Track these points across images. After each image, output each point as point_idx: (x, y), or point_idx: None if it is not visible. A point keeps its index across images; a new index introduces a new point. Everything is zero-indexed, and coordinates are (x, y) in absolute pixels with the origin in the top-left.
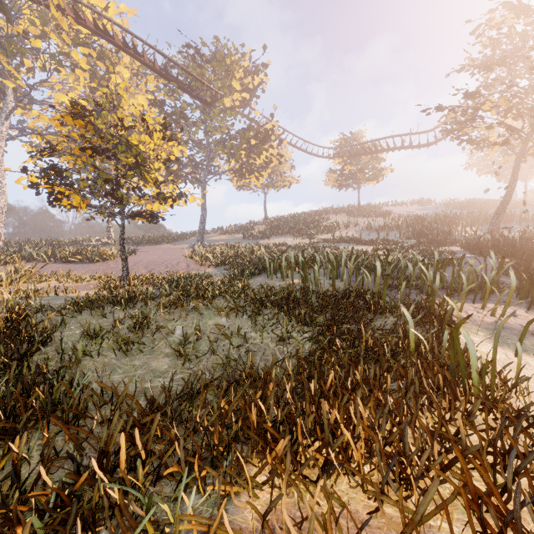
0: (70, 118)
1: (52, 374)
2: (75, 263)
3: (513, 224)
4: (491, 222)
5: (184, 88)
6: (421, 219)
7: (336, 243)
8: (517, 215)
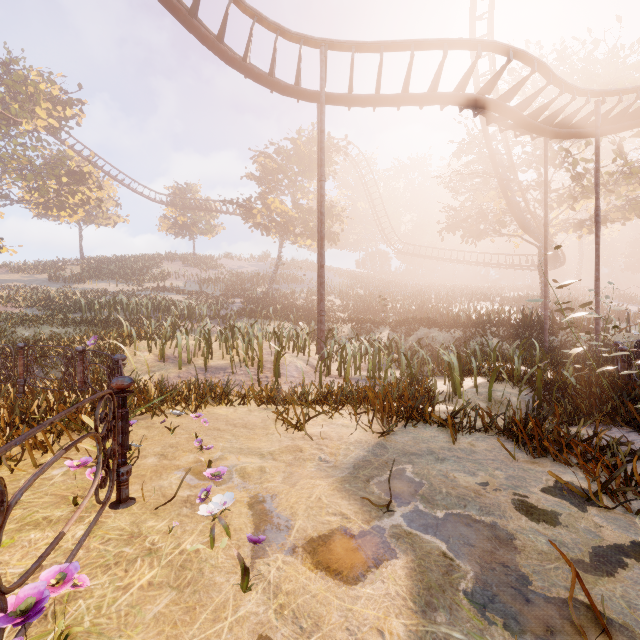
0: None
1: None
2: None
3: (295, 285)
4: (269, 283)
5: None
6: (238, 276)
7: (160, 292)
8: (302, 279)
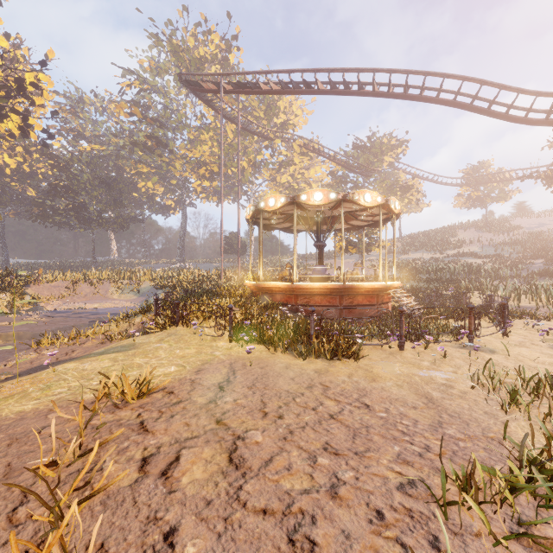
0: None
1: None
2: None
3: None
4: None
5: (360, 173)
6: (537, 237)
7: (460, 257)
8: None
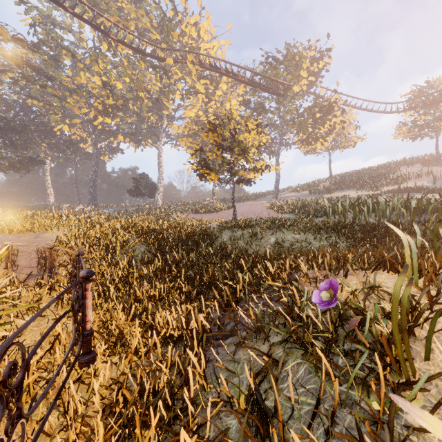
0: (211, 133)
1: (227, 246)
2: (201, 213)
3: None
4: None
5: (264, 89)
6: None
7: (401, 193)
8: None
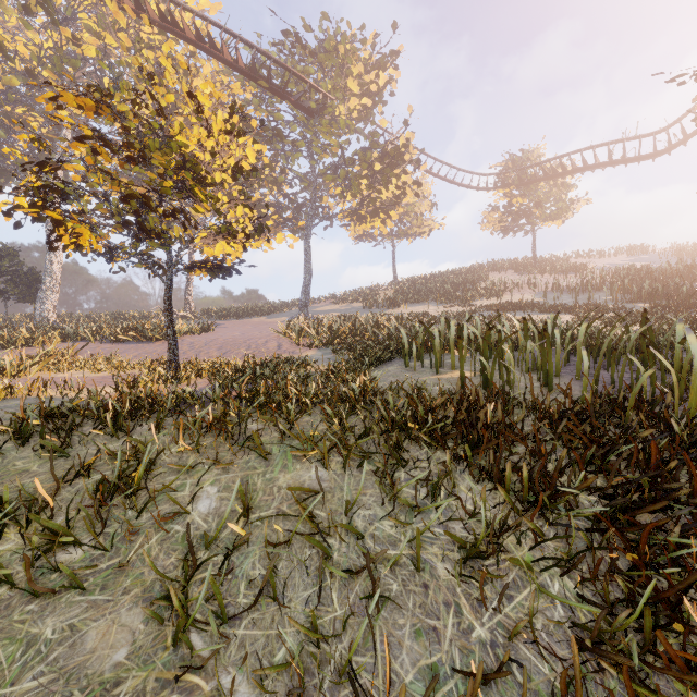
0: (71, 97)
1: None
2: (128, 342)
3: None
4: None
5: (279, 91)
6: (647, 272)
7: (506, 311)
8: None
